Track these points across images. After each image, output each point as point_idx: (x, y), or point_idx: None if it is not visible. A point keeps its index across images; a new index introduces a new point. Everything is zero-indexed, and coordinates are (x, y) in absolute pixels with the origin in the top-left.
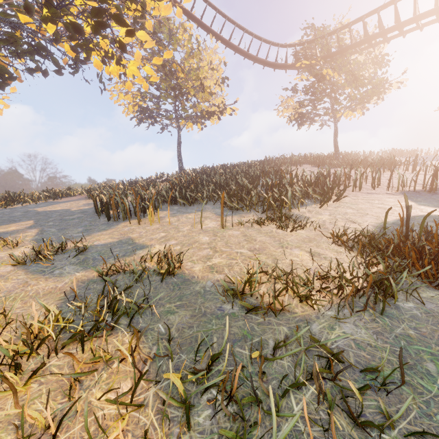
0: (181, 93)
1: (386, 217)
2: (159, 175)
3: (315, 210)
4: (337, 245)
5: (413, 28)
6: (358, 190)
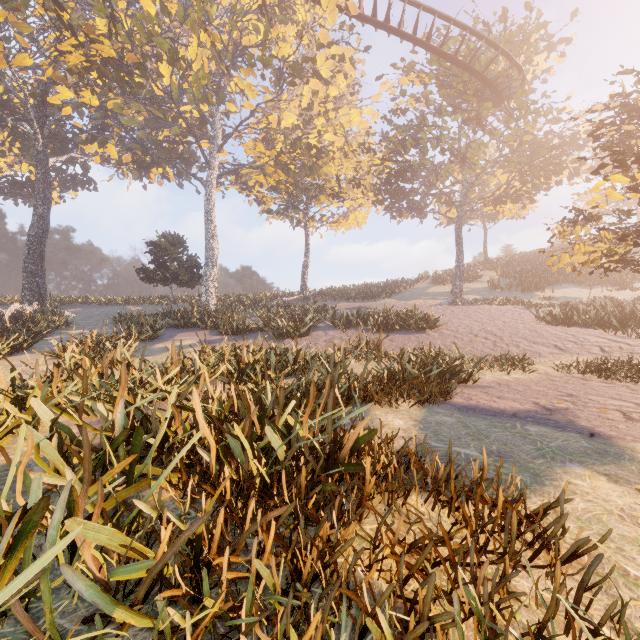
0: None
1: None
2: None
3: None
4: None
5: None
6: None
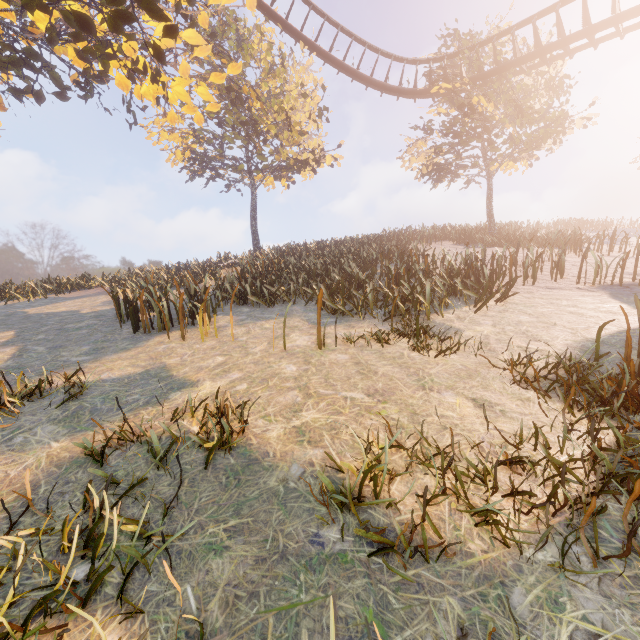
0: (256, 132)
1: (599, 335)
2: (223, 256)
3: (468, 317)
4: (520, 386)
5: (609, 35)
6: (531, 282)
